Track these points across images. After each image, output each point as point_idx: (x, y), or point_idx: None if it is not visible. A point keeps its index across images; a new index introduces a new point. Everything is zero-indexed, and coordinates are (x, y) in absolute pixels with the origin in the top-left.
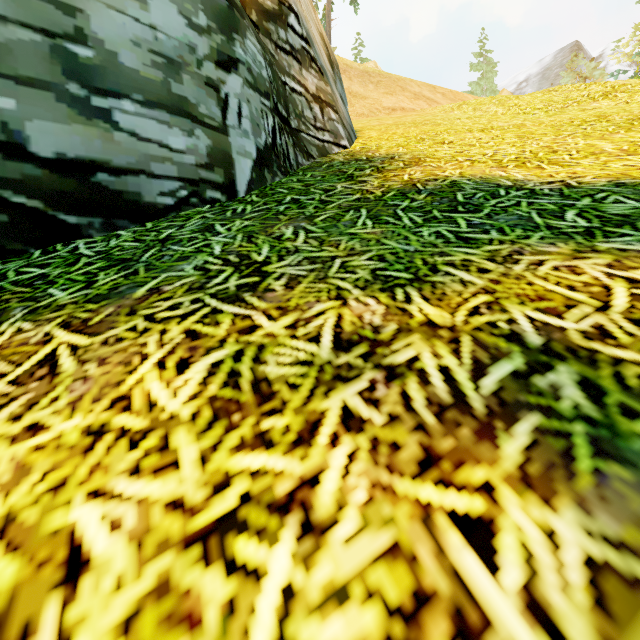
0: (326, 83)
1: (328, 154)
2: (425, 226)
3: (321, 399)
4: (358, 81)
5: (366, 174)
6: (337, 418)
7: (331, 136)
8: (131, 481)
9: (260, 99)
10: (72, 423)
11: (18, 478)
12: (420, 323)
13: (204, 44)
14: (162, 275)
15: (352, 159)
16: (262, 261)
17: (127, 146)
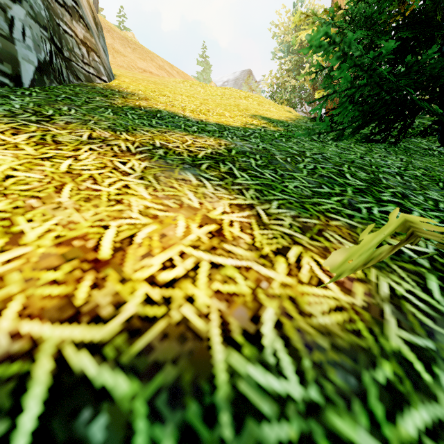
0: (91, 36)
1: (93, 82)
2: (138, 120)
3: (82, 146)
4: (119, 42)
5: (116, 97)
6: (87, 149)
7: (95, 71)
8: (5, 151)
9: (40, 29)
10: None
11: None
12: (123, 139)
13: None
14: None
15: (109, 88)
16: (50, 115)
17: None
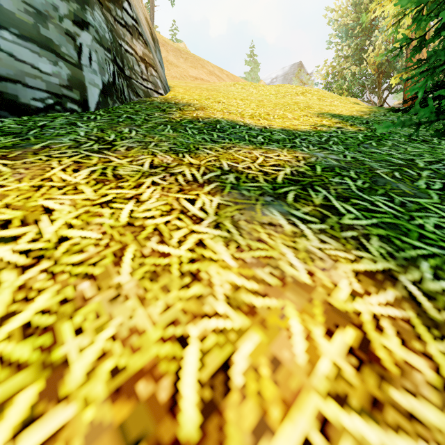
0: (149, 51)
1: (151, 97)
2: (198, 135)
3: (143, 179)
4: (173, 54)
5: (173, 110)
6: (150, 183)
7: (153, 86)
8: (64, 196)
9: (104, 52)
10: (22, 185)
11: (3, 197)
12: (187, 163)
13: (64, 7)
14: (48, 141)
15: (166, 102)
16: (112, 140)
17: (7, 62)
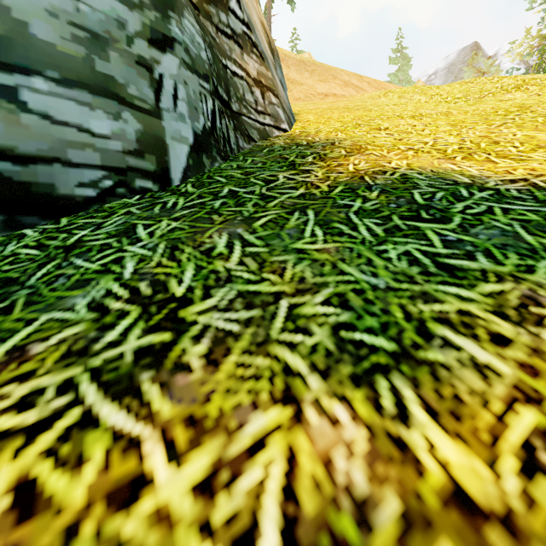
0: (267, 68)
1: (269, 137)
2: (389, 242)
3: None
4: (295, 69)
5: (308, 162)
6: None
7: (272, 119)
8: None
9: (199, 81)
10: None
11: None
12: (441, 496)
13: (135, 20)
14: (41, 317)
15: (293, 143)
16: (181, 297)
17: (37, 130)
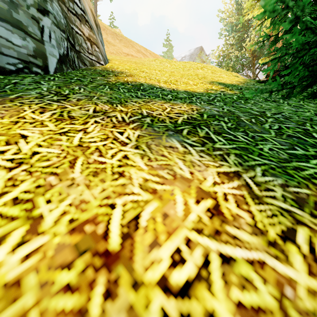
0: (93, 33)
1: (94, 66)
2: (127, 93)
3: (89, 119)
4: (111, 36)
5: (110, 76)
6: (93, 122)
7: (96, 58)
8: (34, 128)
9: (60, 32)
10: (4, 120)
11: None
12: (119, 110)
13: None
14: (20, 93)
15: (105, 70)
16: (66, 94)
17: None
